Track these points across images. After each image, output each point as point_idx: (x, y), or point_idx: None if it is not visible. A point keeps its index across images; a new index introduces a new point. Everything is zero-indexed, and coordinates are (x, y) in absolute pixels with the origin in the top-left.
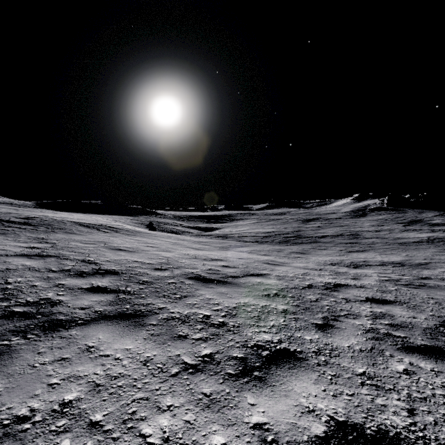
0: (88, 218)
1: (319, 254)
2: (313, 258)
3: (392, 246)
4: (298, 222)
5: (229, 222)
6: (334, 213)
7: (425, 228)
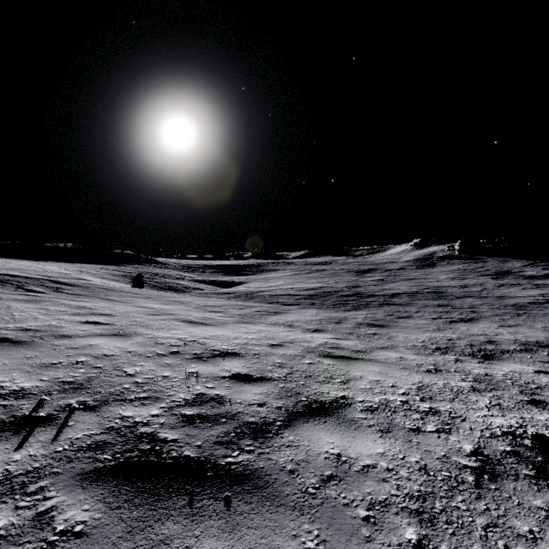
0: (31, 268)
1: (405, 326)
2: (400, 336)
3: (506, 311)
4: (351, 273)
5: (257, 274)
6: (394, 263)
7: (524, 282)
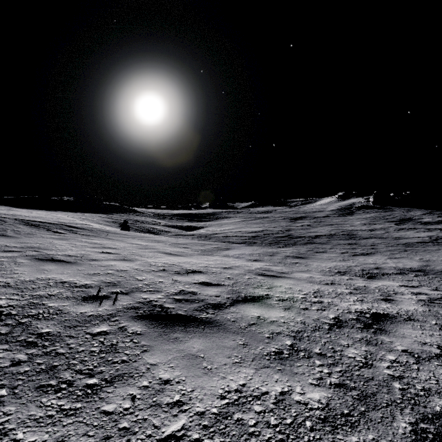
0: (48, 216)
1: (319, 258)
2: (315, 264)
3: (397, 248)
4: (286, 220)
5: (213, 221)
6: (321, 212)
7: (420, 227)
